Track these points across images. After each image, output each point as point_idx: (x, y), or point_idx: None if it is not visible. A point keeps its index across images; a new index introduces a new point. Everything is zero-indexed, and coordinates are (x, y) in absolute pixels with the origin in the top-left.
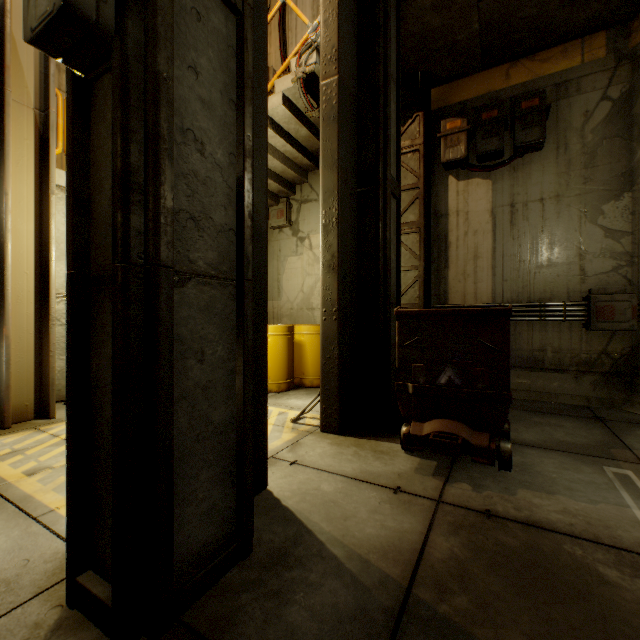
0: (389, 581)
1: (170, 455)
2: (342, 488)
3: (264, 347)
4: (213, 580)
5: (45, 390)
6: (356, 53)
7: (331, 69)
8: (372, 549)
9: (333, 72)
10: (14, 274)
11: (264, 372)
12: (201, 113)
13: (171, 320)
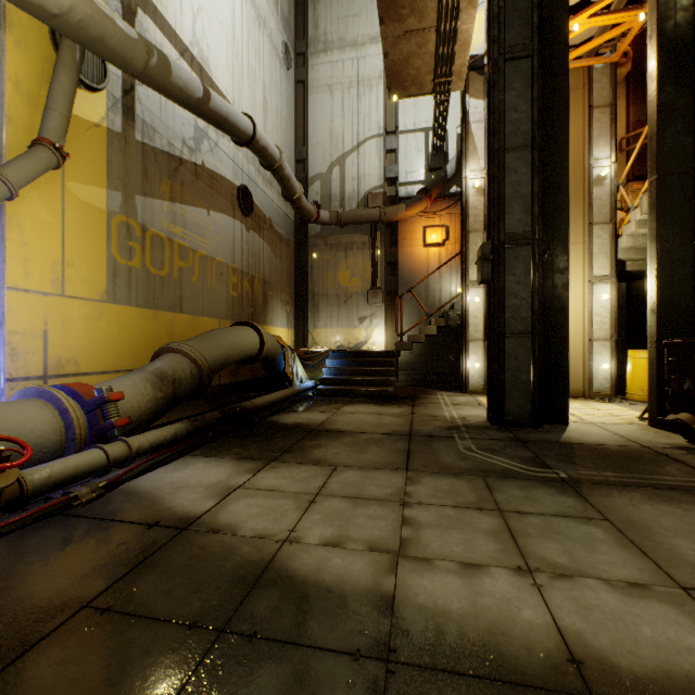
0: (569, 441)
1: (503, 382)
2: (602, 433)
3: (566, 360)
4: (519, 426)
5: None
6: (692, 134)
7: (652, 172)
8: (577, 439)
9: (653, 174)
10: None
11: (566, 371)
12: (516, 286)
13: (503, 348)
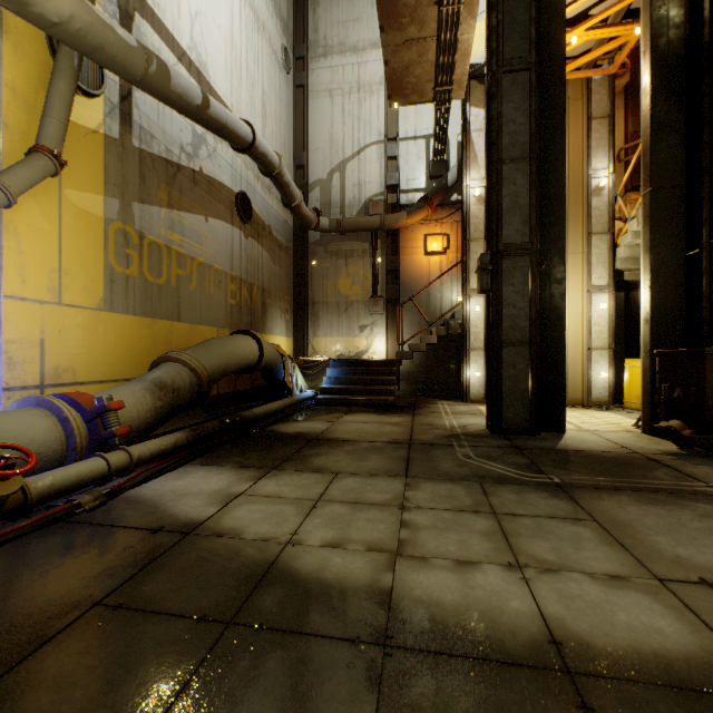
0: (565, 448)
1: (501, 391)
2: (597, 441)
3: (563, 369)
4: (517, 434)
5: None
6: (684, 149)
7: (646, 185)
8: (573, 446)
9: (647, 187)
10: None
11: (563, 380)
12: (514, 296)
13: (502, 357)
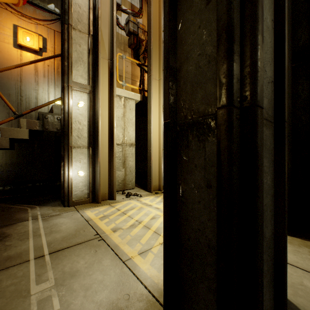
0: None
1: (261, 275)
2: None
3: None
4: None
5: (112, 187)
6: None
7: None
8: None
9: None
10: (101, 134)
11: None
12: None
13: (262, 155)
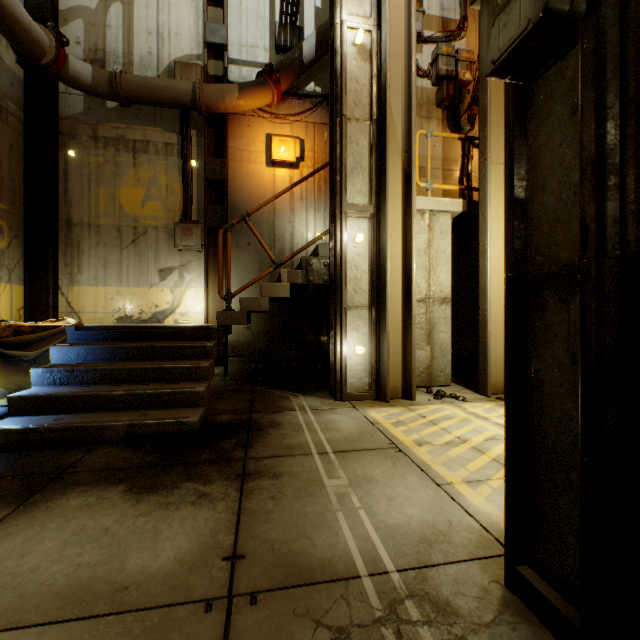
0: None
1: None
2: None
3: None
4: None
5: (408, 376)
6: None
7: None
8: None
9: None
10: (390, 285)
11: None
12: None
13: None
